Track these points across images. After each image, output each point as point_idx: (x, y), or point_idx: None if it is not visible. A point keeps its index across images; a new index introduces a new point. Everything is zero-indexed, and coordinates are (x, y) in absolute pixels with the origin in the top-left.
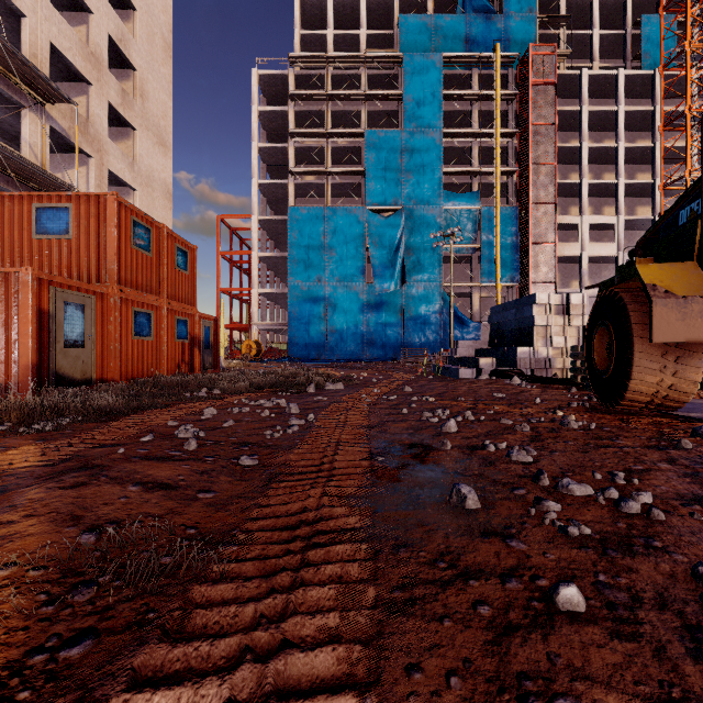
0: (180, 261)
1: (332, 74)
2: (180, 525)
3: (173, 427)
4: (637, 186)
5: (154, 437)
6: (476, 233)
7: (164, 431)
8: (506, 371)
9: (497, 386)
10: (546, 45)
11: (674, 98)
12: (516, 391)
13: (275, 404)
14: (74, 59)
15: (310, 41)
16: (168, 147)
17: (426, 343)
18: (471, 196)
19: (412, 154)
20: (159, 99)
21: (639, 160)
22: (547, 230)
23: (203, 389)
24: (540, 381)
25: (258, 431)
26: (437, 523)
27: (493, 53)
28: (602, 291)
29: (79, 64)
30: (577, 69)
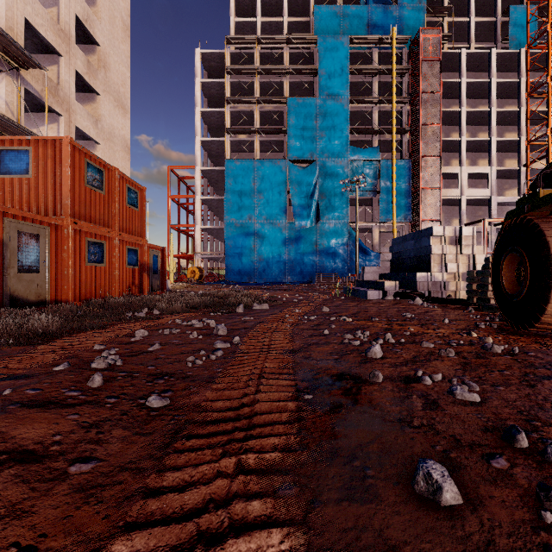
0: (131, 200)
1: (260, 52)
2: (10, 545)
3: (97, 352)
4: (506, 142)
5: (70, 365)
6: (376, 180)
7: (86, 356)
8: (409, 293)
9: (402, 306)
10: (433, 29)
11: (535, 72)
12: (422, 311)
13: (205, 325)
14: (46, 34)
15: (242, 26)
16: (127, 110)
17: (336, 269)
18: (372, 150)
19: (325, 117)
20: (119, 70)
21: (507, 122)
22: (434, 178)
23: (144, 309)
24: (440, 302)
25: (181, 356)
26: (409, 545)
27: (390, 35)
28: (511, 219)
29: (50, 38)
30: (457, 49)
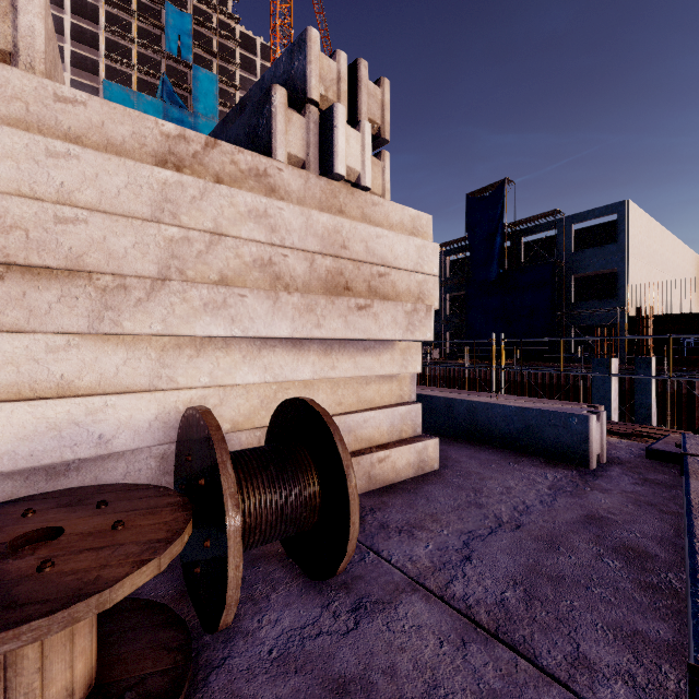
0: None
1: None
2: None
3: None
4: None
5: None
6: None
7: None
8: None
9: None
10: None
11: None
12: None
13: None
14: None
15: None
16: None
17: None
18: None
19: None
20: None
21: None
22: None
23: None
24: None
25: None
26: None
27: None
28: None
29: None
30: None
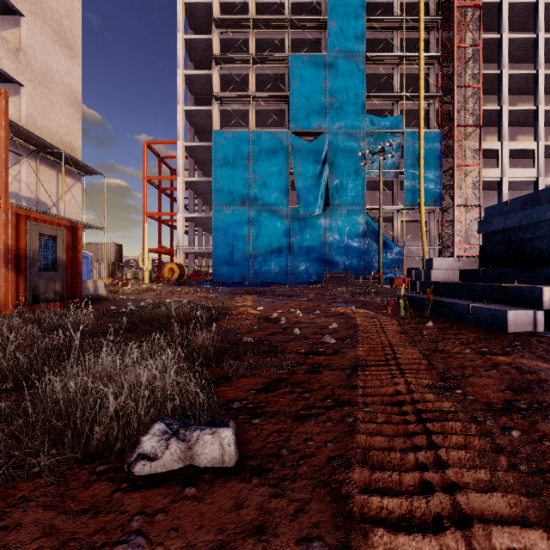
0: None
1: (256, 3)
2: None
3: None
4: None
5: None
6: (398, 157)
7: None
8: None
9: None
10: None
11: None
12: None
13: None
14: None
15: None
16: (75, 52)
17: (350, 266)
18: (395, 119)
19: (335, 78)
20: None
21: None
22: (472, 152)
23: None
24: None
25: None
26: None
27: None
28: None
29: None
30: None
